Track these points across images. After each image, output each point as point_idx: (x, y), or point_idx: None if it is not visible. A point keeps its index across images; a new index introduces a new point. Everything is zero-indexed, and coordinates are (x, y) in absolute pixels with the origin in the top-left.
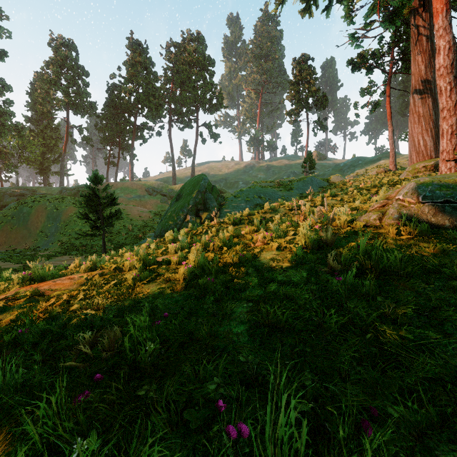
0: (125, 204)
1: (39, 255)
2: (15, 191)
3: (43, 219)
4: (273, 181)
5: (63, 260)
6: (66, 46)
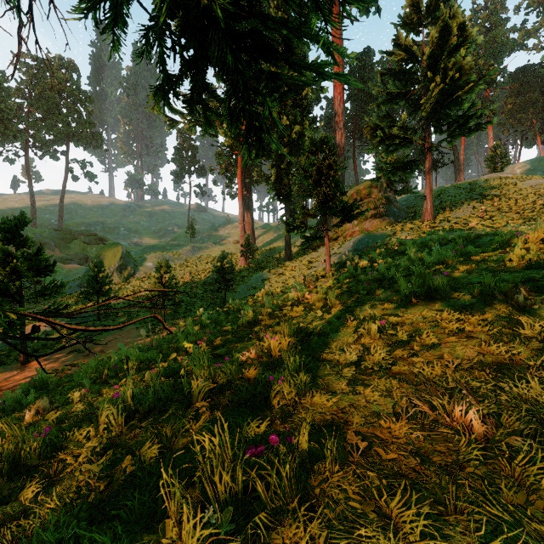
0: None
1: None
2: None
3: None
4: (165, 244)
5: None
6: None
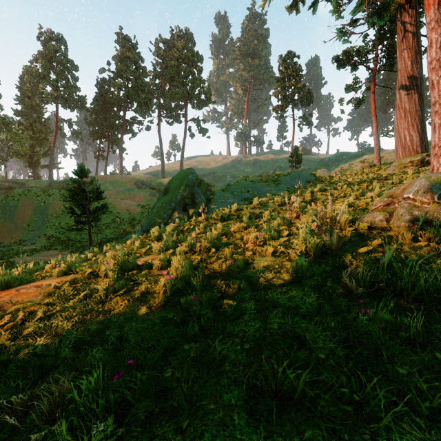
0: (113, 197)
1: (24, 249)
2: (3, 184)
3: (30, 213)
4: (260, 175)
5: (47, 255)
6: (55, 40)
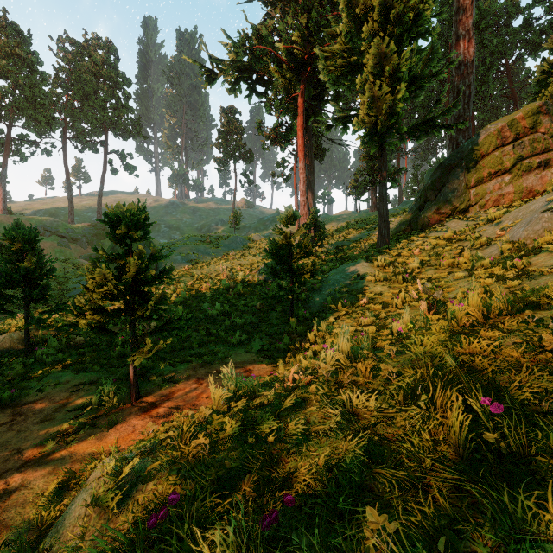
0: None
1: None
2: None
3: None
4: (203, 235)
5: None
6: None
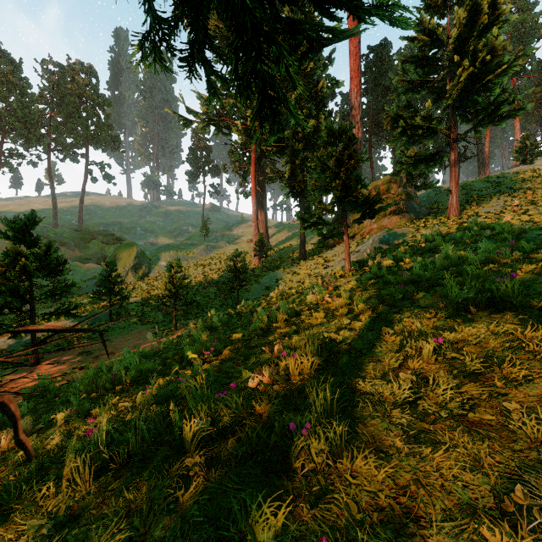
0: None
1: None
2: None
3: None
4: (180, 243)
5: None
6: None
